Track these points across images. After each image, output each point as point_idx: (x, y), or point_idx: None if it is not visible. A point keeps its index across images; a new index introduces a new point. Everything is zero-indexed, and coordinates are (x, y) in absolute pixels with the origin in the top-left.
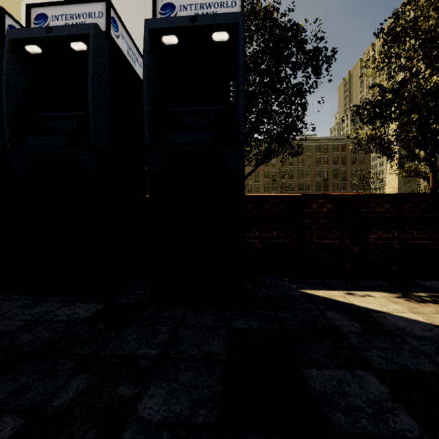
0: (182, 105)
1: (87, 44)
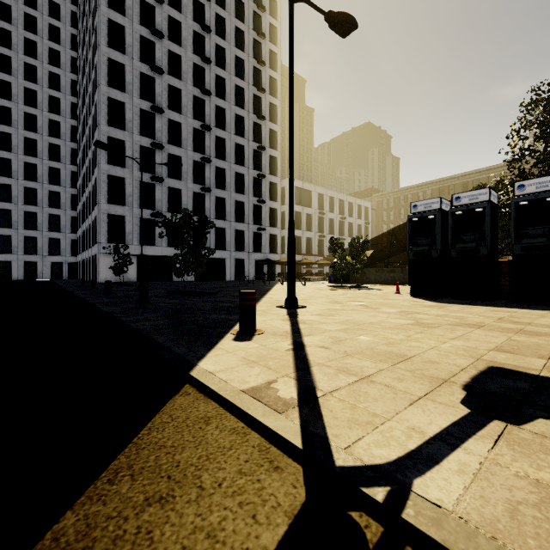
0: (529, 227)
1: (483, 209)
